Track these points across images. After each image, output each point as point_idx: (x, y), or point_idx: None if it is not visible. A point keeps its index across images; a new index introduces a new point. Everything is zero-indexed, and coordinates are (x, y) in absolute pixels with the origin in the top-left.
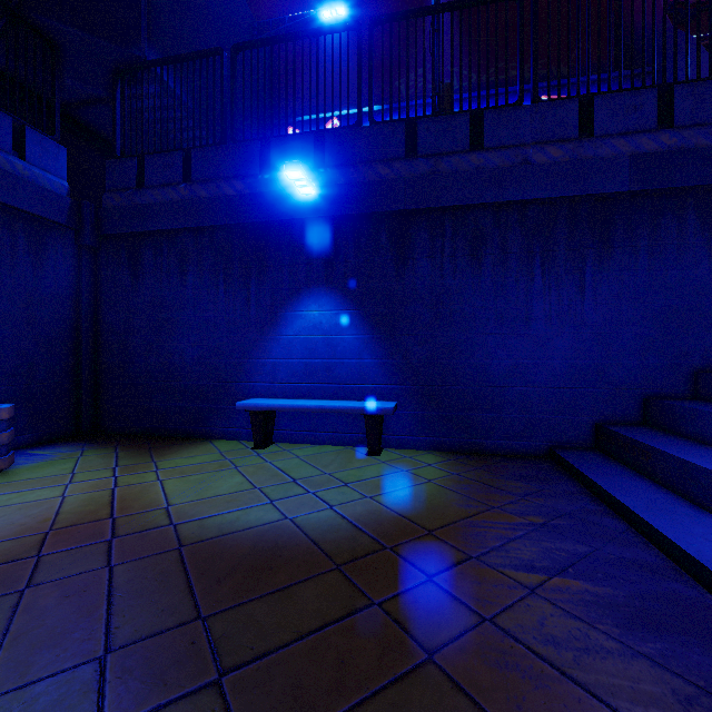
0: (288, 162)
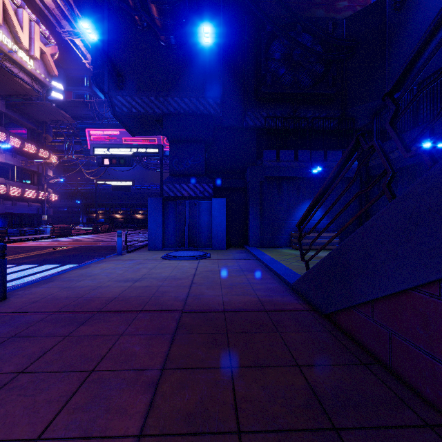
0: (423, 142)
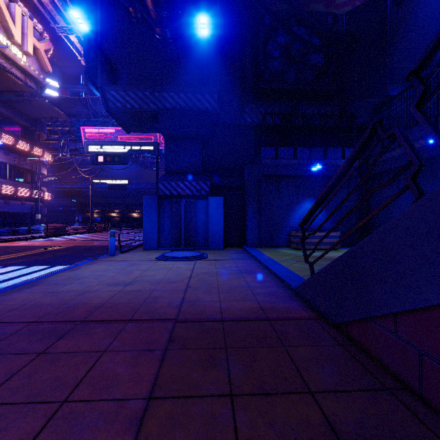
0: (429, 138)
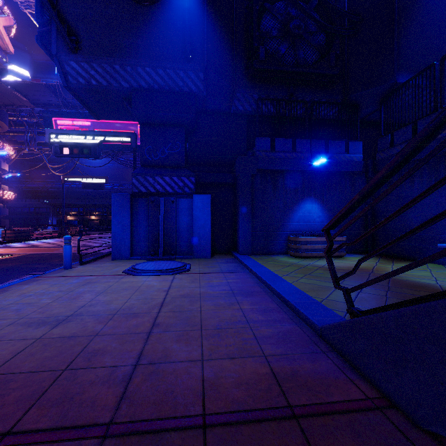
0: None
